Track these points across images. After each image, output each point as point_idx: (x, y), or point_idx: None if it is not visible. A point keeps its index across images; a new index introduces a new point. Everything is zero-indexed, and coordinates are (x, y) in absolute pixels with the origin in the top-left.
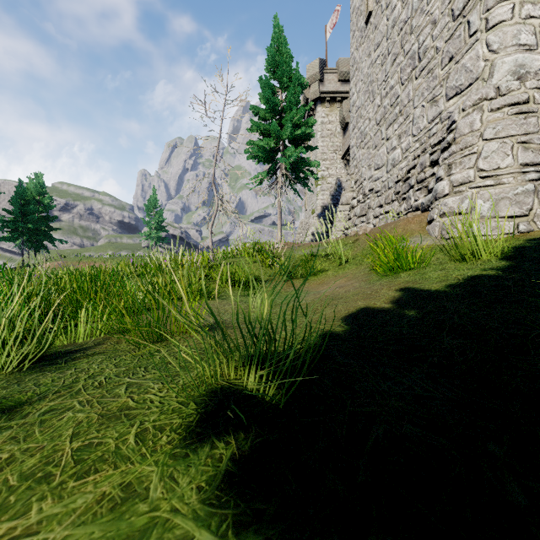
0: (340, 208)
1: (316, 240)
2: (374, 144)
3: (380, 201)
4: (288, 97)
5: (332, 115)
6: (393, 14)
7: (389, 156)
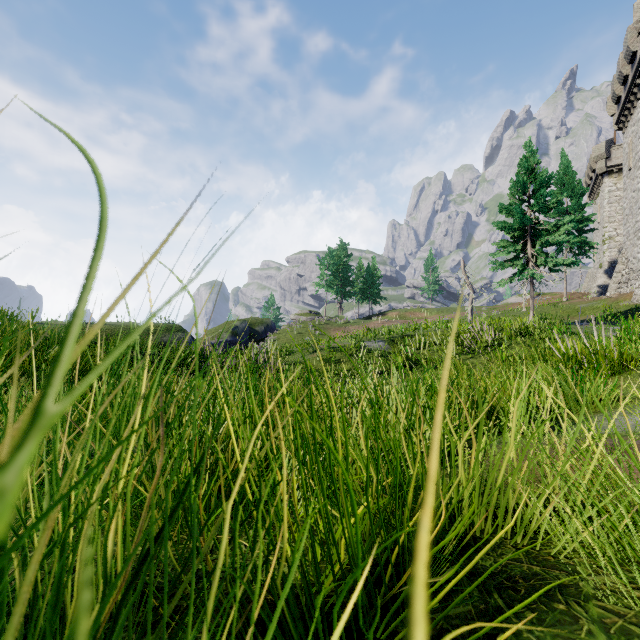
0: (614, 275)
1: (602, 291)
2: (632, 244)
3: (633, 277)
4: (572, 205)
5: (621, 182)
6: (638, 185)
7: (637, 255)
